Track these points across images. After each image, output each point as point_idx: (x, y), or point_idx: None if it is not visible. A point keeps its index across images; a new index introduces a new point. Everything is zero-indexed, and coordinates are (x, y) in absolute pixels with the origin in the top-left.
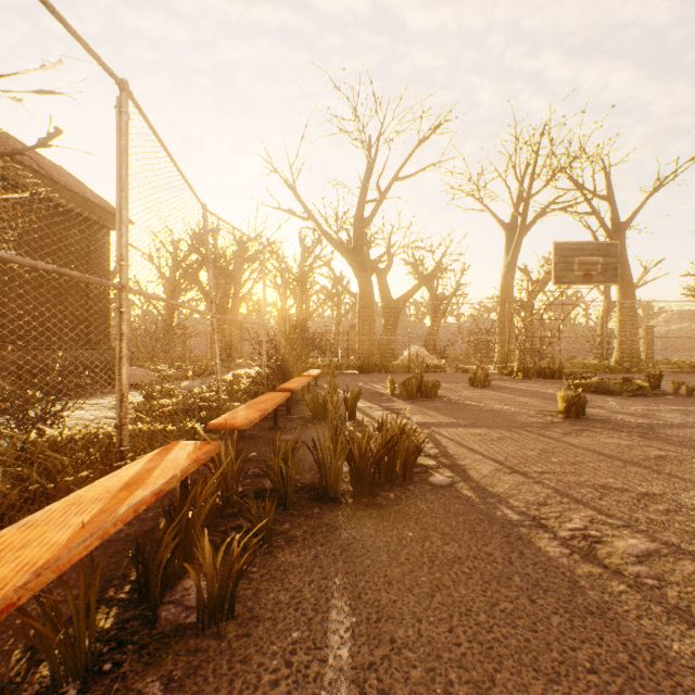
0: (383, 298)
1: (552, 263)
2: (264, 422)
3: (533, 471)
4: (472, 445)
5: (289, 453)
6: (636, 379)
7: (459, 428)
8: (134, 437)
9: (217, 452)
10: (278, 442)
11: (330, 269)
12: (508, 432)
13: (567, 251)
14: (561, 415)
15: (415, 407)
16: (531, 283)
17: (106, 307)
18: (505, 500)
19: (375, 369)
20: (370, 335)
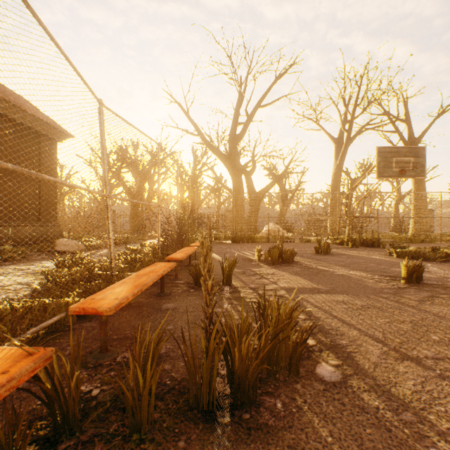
0: (249, 191)
1: (376, 162)
2: (153, 288)
3: (425, 357)
4: (343, 316)
5: (150, 356)
6: (444, 248)
7: (323, 294)
8: (4, 315)
9: (40, 369)
10: (143, 333)
11: (213, 172)
12: (368, 299)
13: (387, 153)
14: (404, 280)
15: (279, 272)
16: (350, 181)
17: (54, 196)
18: (425, 416)
19: (244, 240)
20: (241, 216)
